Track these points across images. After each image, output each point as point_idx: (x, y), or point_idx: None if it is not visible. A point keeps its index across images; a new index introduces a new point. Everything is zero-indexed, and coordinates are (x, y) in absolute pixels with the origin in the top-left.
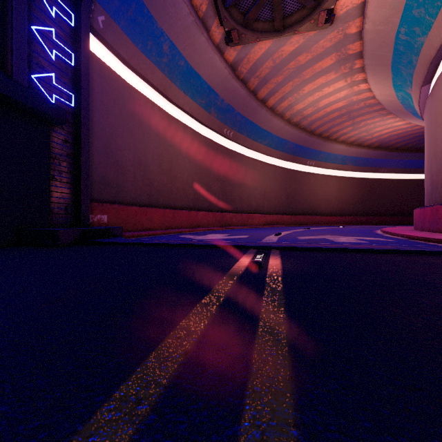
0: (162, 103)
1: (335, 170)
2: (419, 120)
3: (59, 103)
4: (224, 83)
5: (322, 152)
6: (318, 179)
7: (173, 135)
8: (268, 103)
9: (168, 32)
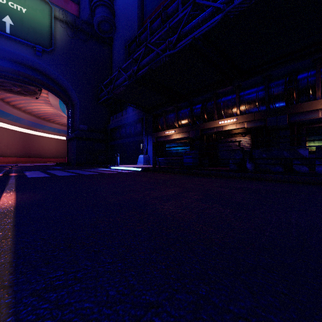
0: None
1: (55, 135)
2: None
3: None
4: None
5: (47, 126)
6: (45, 139)
7: None
8: (11, 103)
9: None
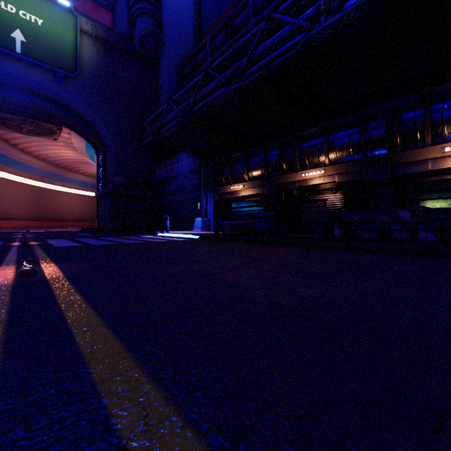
0: None
1: (79, 190)
2: None
3: None
4: None
5: (67, 178)
6: (64, 195)
7: None
8: (19, 147)
9: None
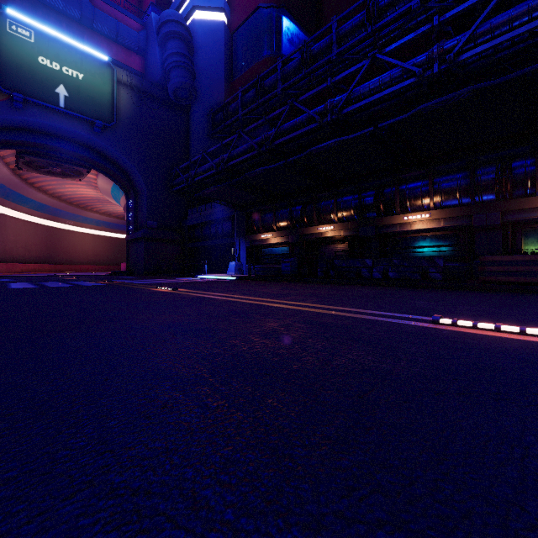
0: None
1: (92, 230)
2: None
3: None
4: (5, 176)
5: (80, 216)
6: (77, 235)
7: None
8: (36, 185)
9: None
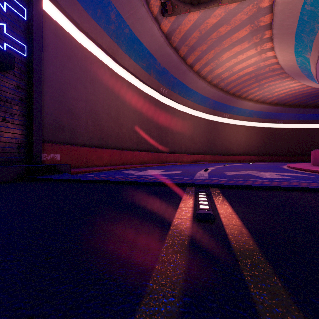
0: (111, 64)
1: (244, 121)
2: (311, 81)
3: (11, 51)
4: (161, 49)
5: (235, 107)
6: (232, 127)
7: (119, 90)
8: (195, 68)
9: (114, 3)
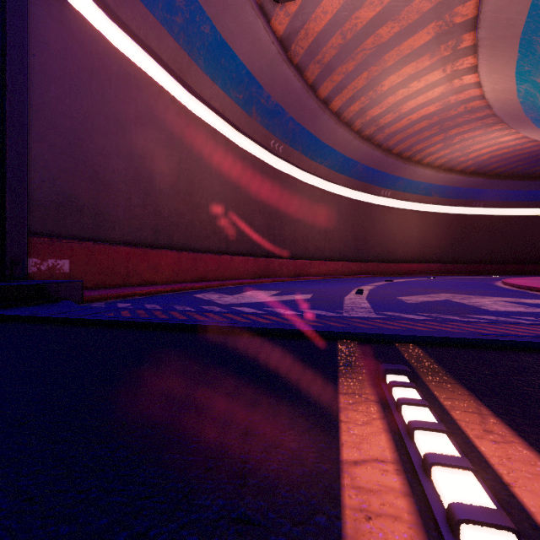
0: (178, 93)
1: (417, 204)
2: (539, 131)
3: None
4: (271, 68)
5: (401, 179)
6: (395, 214)
7: (194, 142)
8: (333, 106)
9: None
